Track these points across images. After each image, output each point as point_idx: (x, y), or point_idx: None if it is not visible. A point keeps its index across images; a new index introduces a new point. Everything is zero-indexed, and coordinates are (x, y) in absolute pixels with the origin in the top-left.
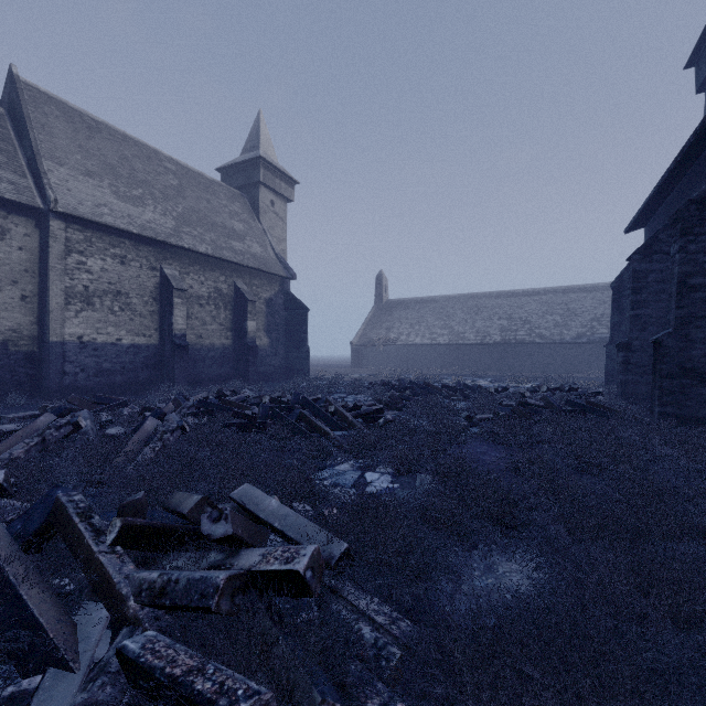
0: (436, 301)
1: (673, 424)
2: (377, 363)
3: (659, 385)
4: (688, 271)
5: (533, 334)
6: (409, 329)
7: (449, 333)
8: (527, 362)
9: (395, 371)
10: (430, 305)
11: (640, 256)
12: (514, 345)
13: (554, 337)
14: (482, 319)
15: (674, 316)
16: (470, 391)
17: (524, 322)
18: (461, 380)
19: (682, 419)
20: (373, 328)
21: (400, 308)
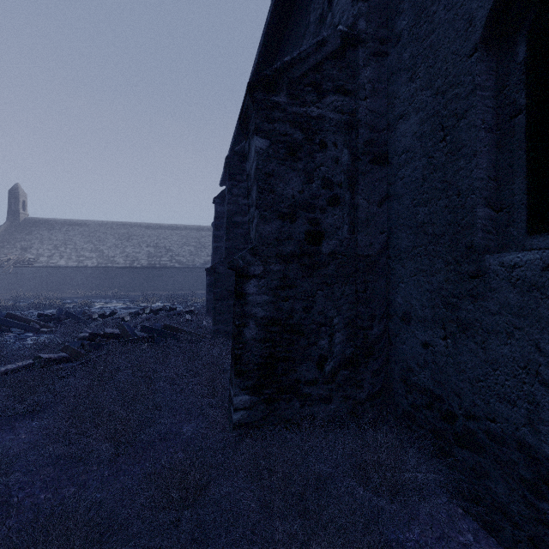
0: (87, 225)
1: (222, 340)
2: (6, 287)
3: (214, 307)
4: (234, 210)
5: (174, 260)
6: (53, 250)
7: (99, 256)
8: (169, 282)
9: (28, 295)
10: (81, 228)
11: (220, 200)
12: (159, 269)
13: (189, 263)
14: (132, 245)
15: (225, 246)
16: (72, 318)
17: (168, 250)
18: (89, 303)
19: (229, 334)
20: (2, 246)
21: (44, 228)
